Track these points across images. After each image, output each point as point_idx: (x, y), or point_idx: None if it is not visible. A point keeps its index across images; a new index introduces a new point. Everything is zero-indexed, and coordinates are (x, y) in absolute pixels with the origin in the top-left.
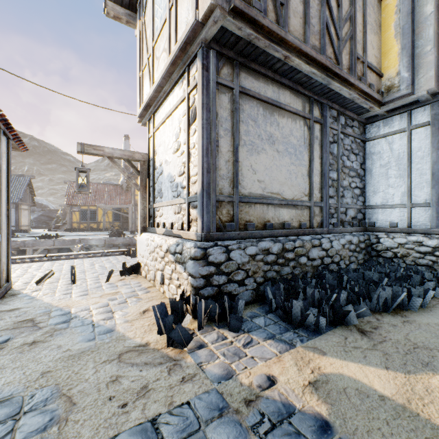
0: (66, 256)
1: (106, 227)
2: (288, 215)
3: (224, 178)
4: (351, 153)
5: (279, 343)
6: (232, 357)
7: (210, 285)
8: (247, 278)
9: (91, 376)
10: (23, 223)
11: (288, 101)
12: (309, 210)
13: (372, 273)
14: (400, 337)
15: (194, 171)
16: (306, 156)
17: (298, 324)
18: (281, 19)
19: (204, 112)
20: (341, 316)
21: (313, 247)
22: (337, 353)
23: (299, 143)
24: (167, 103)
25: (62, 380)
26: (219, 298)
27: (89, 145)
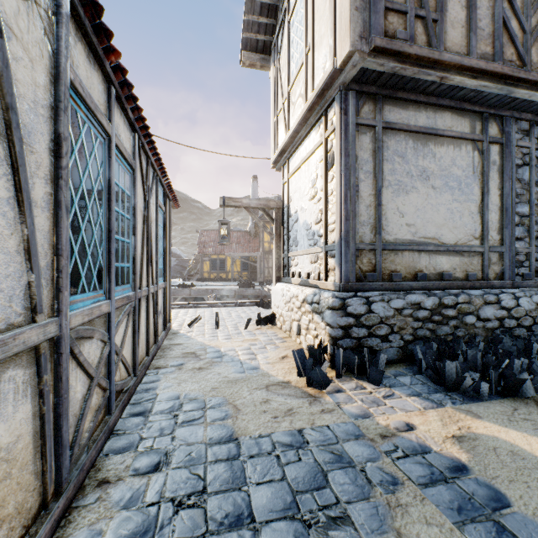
0: (205, 304)
1: (234, 277)
2: (448, 264)
3: (365, 225)
4: None
5: (424, 401)
6: (370, 403)
7: (349, 336)
8: (392, 334)
9: (247, 396)
10: None
11: (448, 124)
12: (481, 257)
13: None
14: None
15: (331, 219)
16: (476, 189)
17: (451, 387)
18: (434, 39)
19: (342, 157)
20: (513, 385)
21: (486, 305)
22: (497, 420)
23: (465, 174)
24: (303, 148)
25: (227, 394)
26: (358, 351)
27: (229, 198)
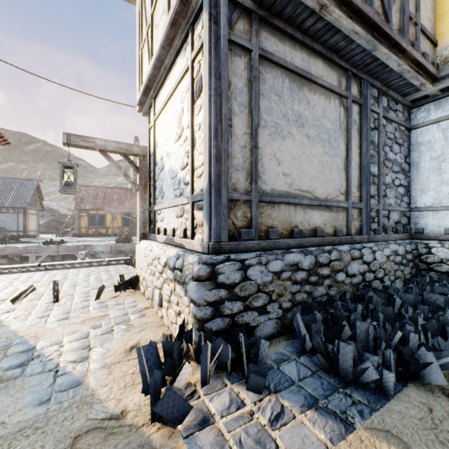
0: (62, 265)
1: (115, 232)
2: (320, 219)
3: (239, 169)
4: (394, 144)
5: (327, 420)
6: None
7: (220, 314)
8: (270, 303)
9: None
10: (31, 229)
11: (320, 73)
12: (346, 212)
13: (435, 295)
14: None
15: (199, 161)
16: (342, 145)
17: (349, 381)
18: None
19: (211, 79)
20: (415, 369)
21: (353, 260)
22: (429, 447)
23: (334, 128)
24: (169, 82)
25: None
26: (232, 332)
27: (77, 136)
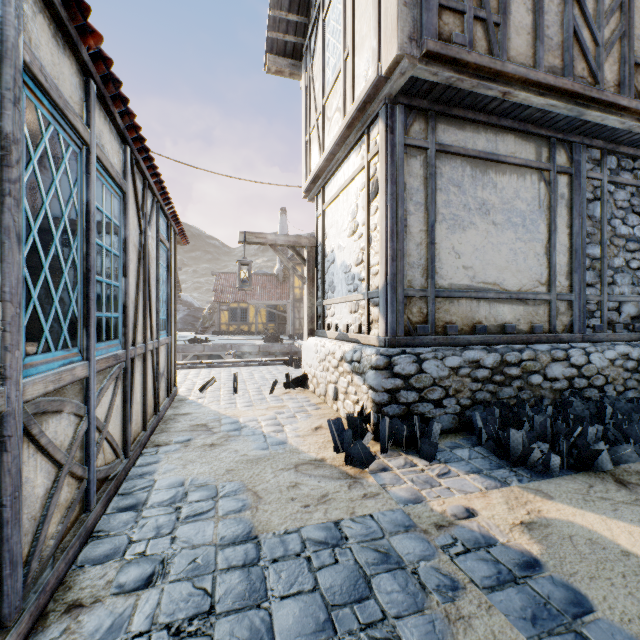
0: (222, 363)
1: (259, 330)
2: (511, 314)
3: (415, 267)
4: (630, 214)
5: (486, 479)
6: (423, 484)
7: (396, 402)
8: (447, 397)
9: (271, 479)
10: None
11: (511, 149)
12: (548, 306)
13: None
14: None
15: (375, 260)
16: (542, 226)
17: (516, 461)
18: (496, 46)
19: (387, 185)
20: (587, 458)
21: (554, 362)
22: (571, 500)
23: (530, 208)
24: (341, 174)
25: (245, 478)
26: (407, 419)
27: (251, 233)
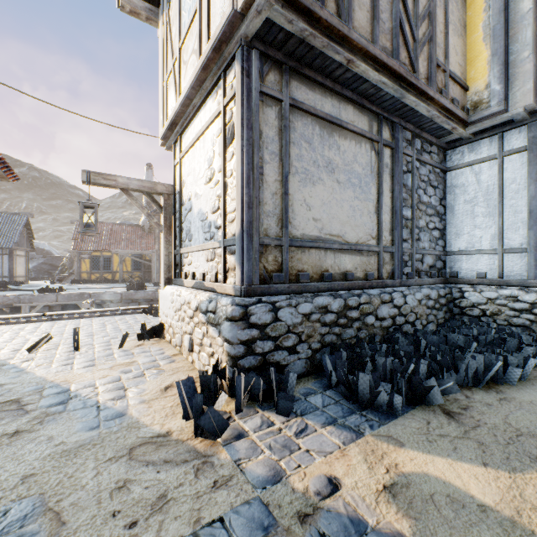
0: (71, 314)
1: (124, 278)
2: (351, 263)
3: (270, 215)
4: (429, 186)
5: (342, 431)
6: (281, 450)
7: (253, 353)
8: (300, 343)
9: (90, 481)
10: (19, 274)
11: (351, 118)
12: (377, 256)
13: (456, 336)
14: (498, 421)
15: (231, 207)
16: (373, 189)
17: (365, 404)
18: (343, 11)
19: (244, 129)
20: (422, 393)
21: (383, 304)
22: (419, 444)
23: (365, 172)
24: (198, 121)
25: (49, 487)
26: (263, 369)
27: (97, 174)
